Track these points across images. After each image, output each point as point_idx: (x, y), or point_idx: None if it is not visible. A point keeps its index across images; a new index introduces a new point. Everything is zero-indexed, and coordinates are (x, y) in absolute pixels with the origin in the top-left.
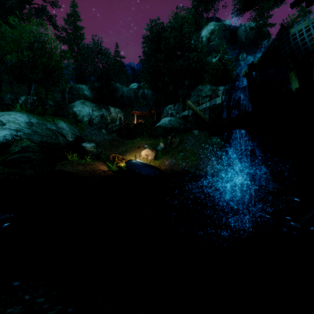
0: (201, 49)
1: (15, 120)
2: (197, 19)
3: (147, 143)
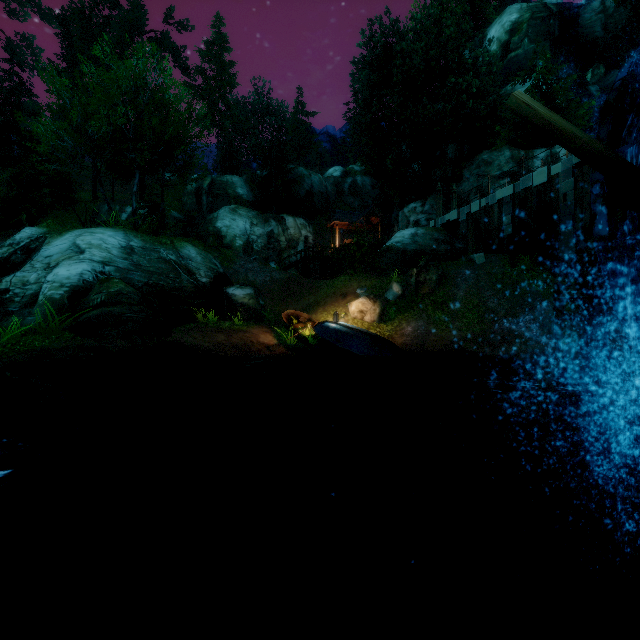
0: (488, 68)
1: (102, 244)
2: (476, 7)
3: (363, 284)
